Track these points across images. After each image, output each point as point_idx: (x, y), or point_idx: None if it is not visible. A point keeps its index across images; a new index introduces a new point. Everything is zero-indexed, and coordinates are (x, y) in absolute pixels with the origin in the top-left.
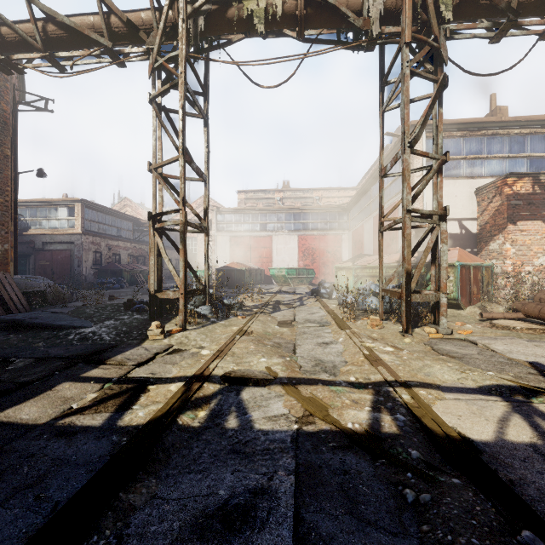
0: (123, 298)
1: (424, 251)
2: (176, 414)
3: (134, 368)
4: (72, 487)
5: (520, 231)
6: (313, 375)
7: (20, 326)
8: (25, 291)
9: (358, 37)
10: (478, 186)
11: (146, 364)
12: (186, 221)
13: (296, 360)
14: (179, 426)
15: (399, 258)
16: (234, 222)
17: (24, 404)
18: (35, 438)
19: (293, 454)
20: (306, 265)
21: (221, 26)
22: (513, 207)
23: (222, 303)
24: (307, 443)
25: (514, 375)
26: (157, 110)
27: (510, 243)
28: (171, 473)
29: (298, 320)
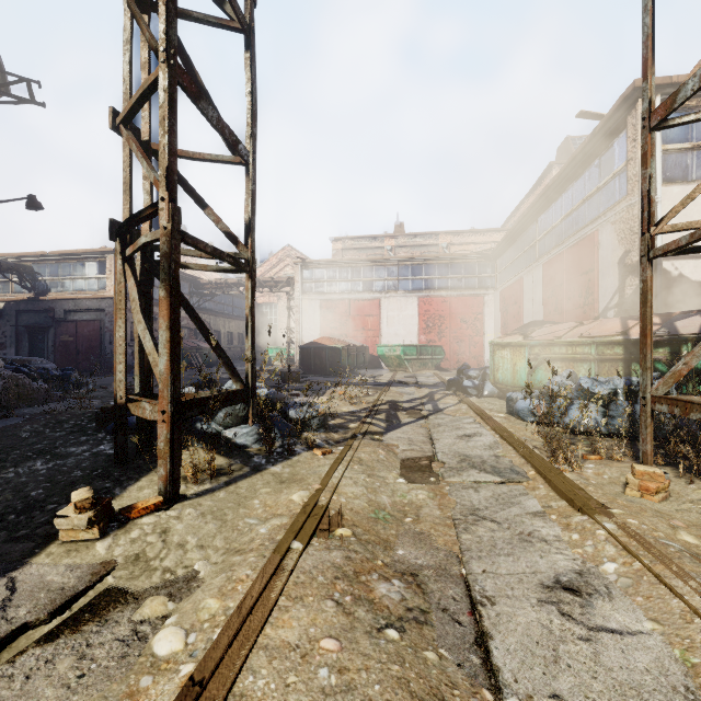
0: None
1: None
2: None
3: None
4: None
5: None
6: None
7: None
8: None
9: None
10: None
11: None
12: (178, 230)
13: None
14: None
15: (623, 326)
16: (326, 280)
17: None
18: None
19: None
20: (431, 340)
21: None
22: None
23: (285, 417)
24: None
25: None
26: None
27: None
28: None
29: (444, 458)
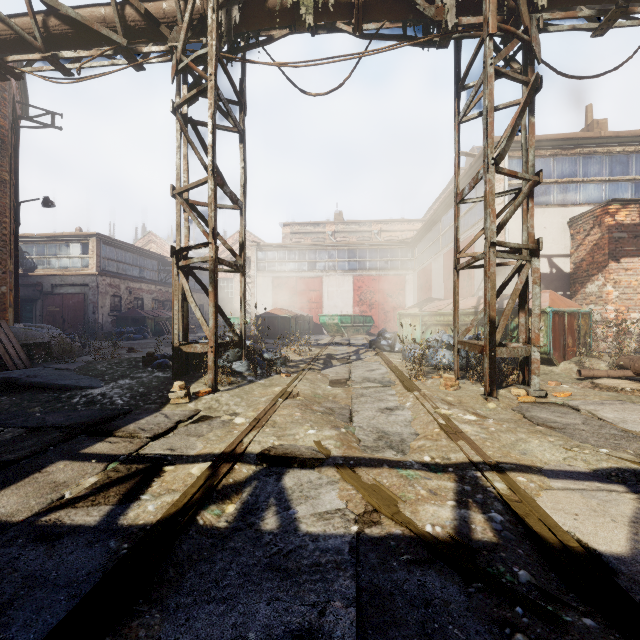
0: (144, 351)
1: (512, 294)
2: (196, 510)
3: (149, 441)
4: (44, 623)
5: (625, 270)
6: (376, 452)
7: (15, 386)
8: (26, 343)
9: (428, 31)
10: (571, 215)
11: (164, 436)
12: (217, 258)
13: (354, 432)
14: (199, 527)
15: (477, 303)
16: (277, 261)
17: (2, 491)
18: (6, 544)
19: (353, 572)
20: (363, 311)
21: (260, 18)
22: (615, 241)
23: (262, 358)
24: (372, 554)
25: (635, 452)
26: (182, 121)
27: (612, 284)
28: (183, 602)
29: (354, 379)
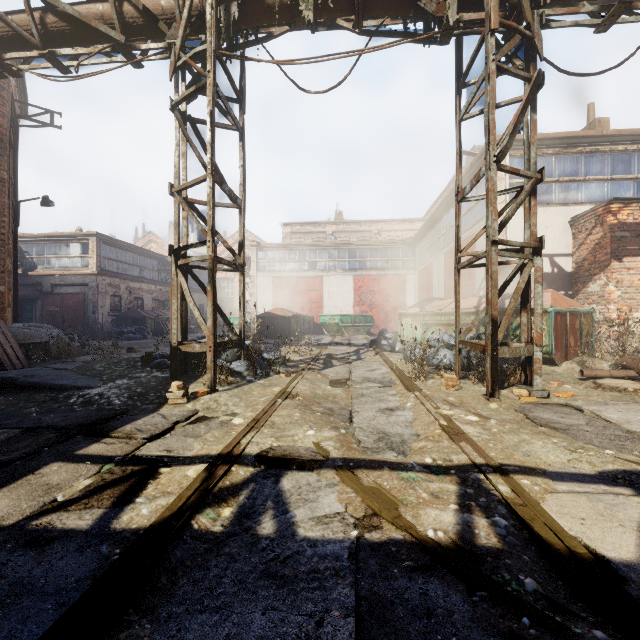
0: (144, 351)
1: (514, 293)
2: (191, 514)
3: (146, 442)
4: (29, 634)
5: (627, 269)
6: (376, 453)
7: (12, 386)
8: (24, 343)
9: (429, 28)
10: (573, 214)
11: (161, 437)
12: (216, 256)
13: (354, 433)
14: (193, 532)
15: (478, 302)
16: (278, 260)
17: None
18: None
19: (352, 579)
20: (364, 311)
21: (260, 15)
22: (617, 240)
23: (261, 358)
24: (372, 561)
25: None
26: (181, 119)
27: (614, 283)
28: (175, 611)
29: (355, 379)
